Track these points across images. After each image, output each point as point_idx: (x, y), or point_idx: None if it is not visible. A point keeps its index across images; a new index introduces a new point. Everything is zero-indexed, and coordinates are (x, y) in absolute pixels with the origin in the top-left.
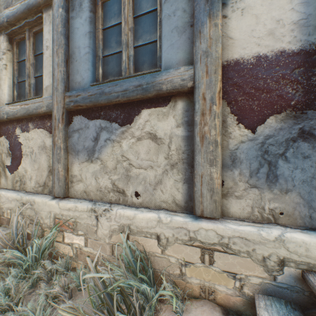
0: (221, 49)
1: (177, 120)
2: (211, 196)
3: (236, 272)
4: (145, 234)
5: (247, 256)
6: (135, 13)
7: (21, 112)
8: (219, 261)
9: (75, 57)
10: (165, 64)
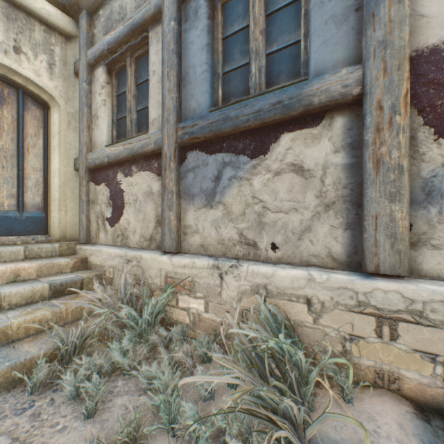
0: (408, 34)
1: (334, 143)
2: (392, 244)
3: (437, 352)
4: (289, 297)
5: None
6: (267, 9)
7: (124, 153)
8: (407, 336)
9: (188, 79)
10: (315, 69)
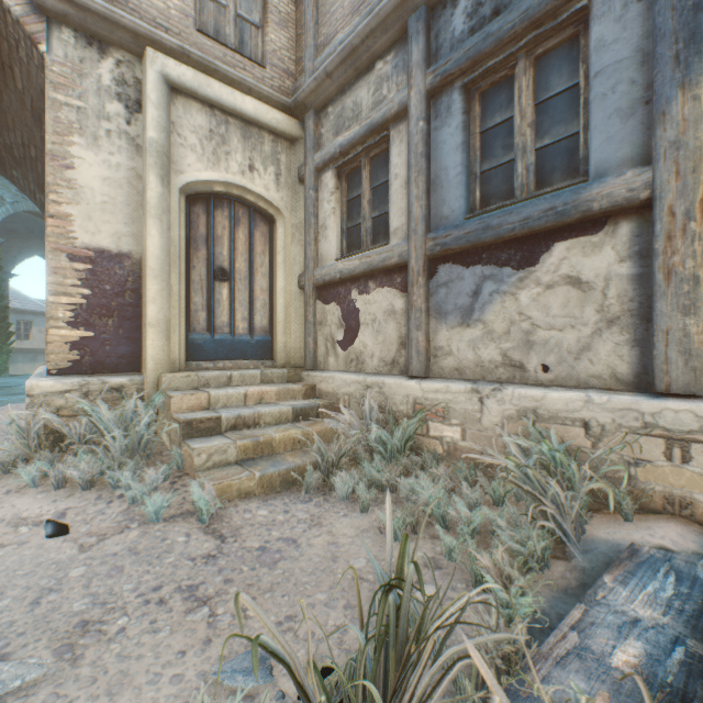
0: None
1: (618, 252)
2: (685, 361)
3: None
4: (562, 420)
5: None
6: (537, 97)
7: (361, 268)
8: (701, 458)
9: (439, 183)
10: (596, 170)
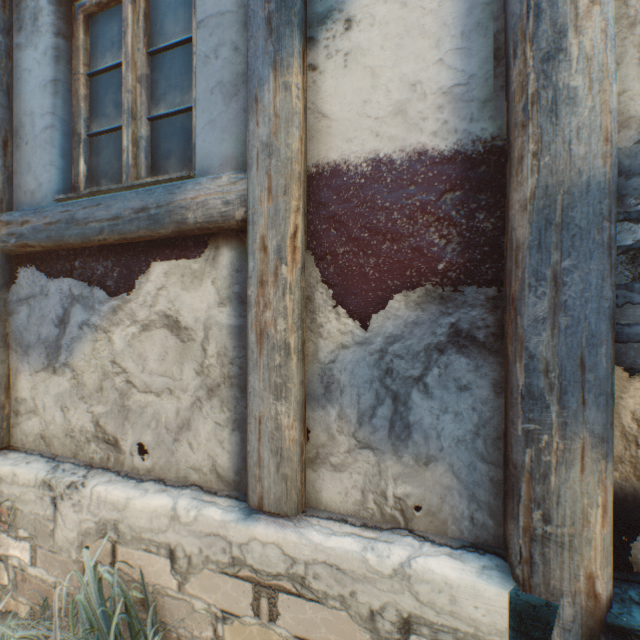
0: (299, 141)
1: (219, 289)
2: (278, 465)
3: None
4: (147, 544)
5: (340, 608)
6: (153, 43)
7: None
8: (289, 615)
9: (24, 135)
10: (199, 163)
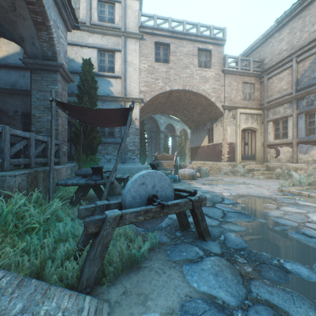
0: None
1: None
2: None
3: None
4: None
5: None
6: None
7: (280, 143)
8: None
9: (299, 129)
10: None
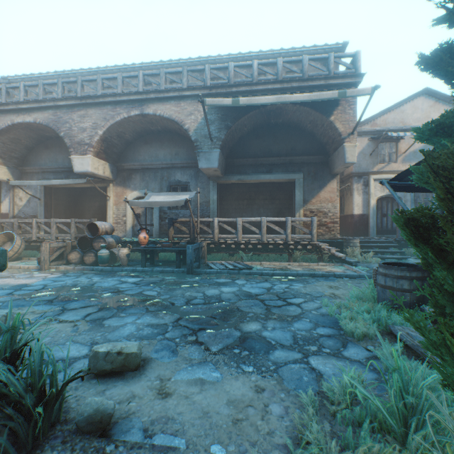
0: None
1: None
2: None
3: None
4: None
5: None
6: None
7: None
8: None
9: None
10: None
